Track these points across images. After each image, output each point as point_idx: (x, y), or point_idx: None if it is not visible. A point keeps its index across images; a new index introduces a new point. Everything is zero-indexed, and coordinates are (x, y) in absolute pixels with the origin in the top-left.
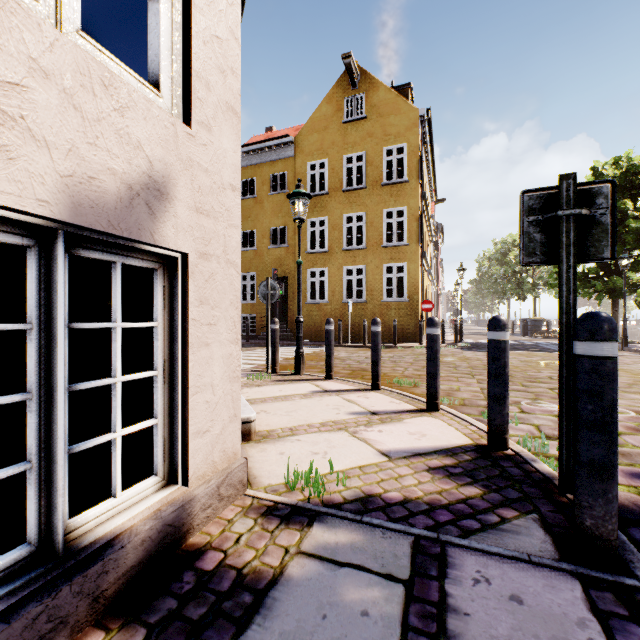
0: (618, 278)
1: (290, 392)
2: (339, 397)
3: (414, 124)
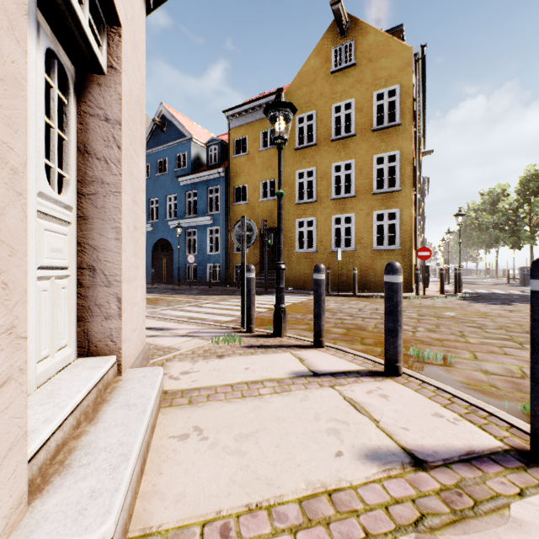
0: None
1: (259, 373)
2: (336, 392)
3: (407, 64)
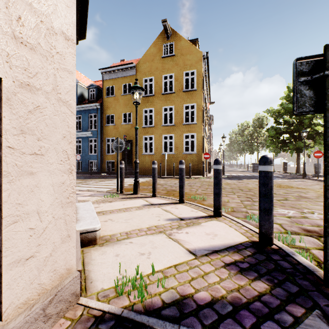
0: (300, 142)
1: (129, 205)
2: (160, 208)
3: (200, 60)
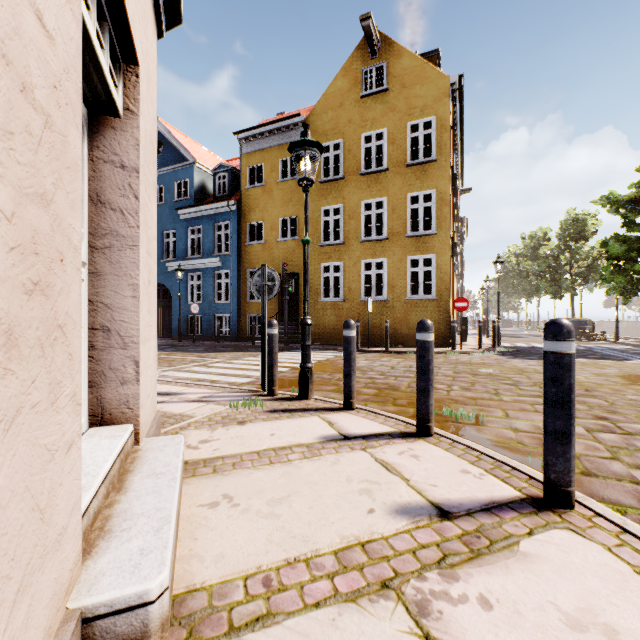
0: None
1: (287, 439)
2: (367, 455)
3: (444, 94)
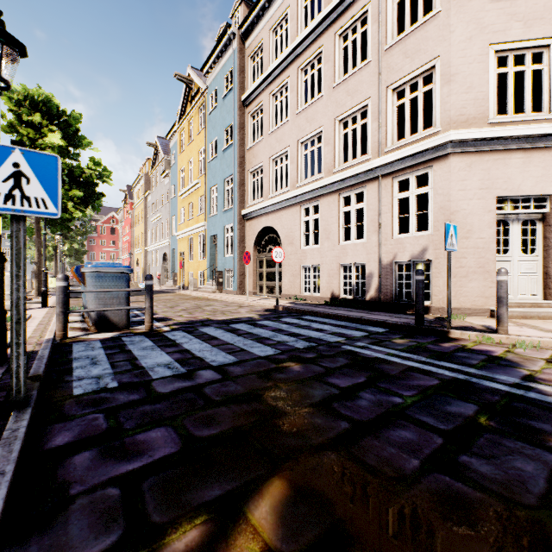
0: None
1: None
2: None
3: None
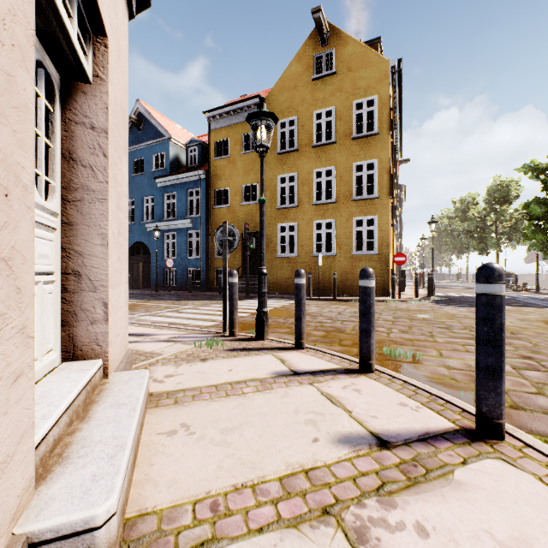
0: None
1: (242, 374)
2: (314, 388)
3: (385, 76)
